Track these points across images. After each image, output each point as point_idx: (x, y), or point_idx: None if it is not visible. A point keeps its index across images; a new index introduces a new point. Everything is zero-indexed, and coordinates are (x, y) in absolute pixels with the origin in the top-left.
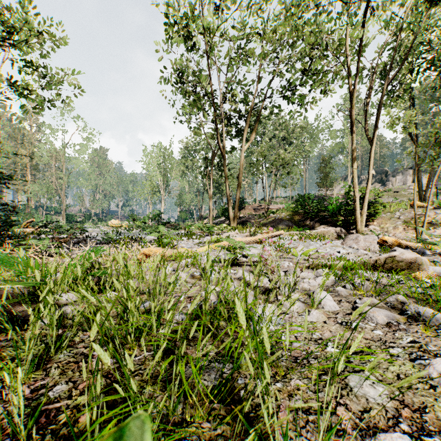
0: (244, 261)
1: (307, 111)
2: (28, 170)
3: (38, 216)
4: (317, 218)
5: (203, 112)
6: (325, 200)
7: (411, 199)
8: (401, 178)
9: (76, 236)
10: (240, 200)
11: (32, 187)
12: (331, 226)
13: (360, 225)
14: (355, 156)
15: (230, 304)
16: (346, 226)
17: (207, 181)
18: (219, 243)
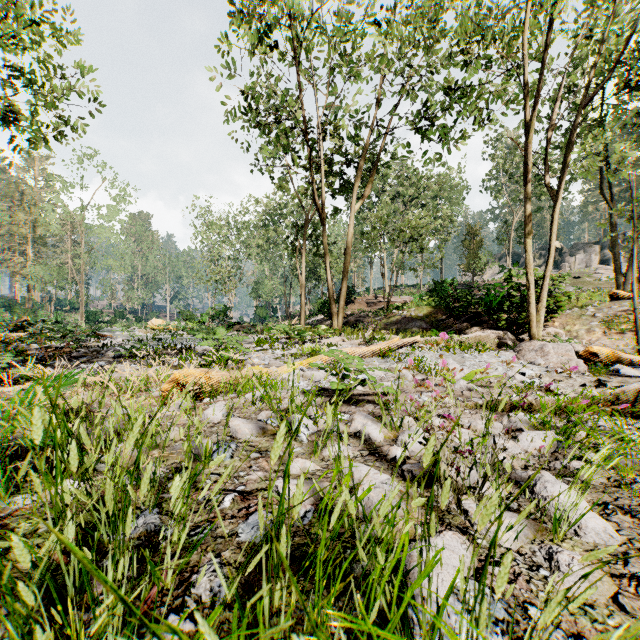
0: (360, 392)
1: (450, 152)
2: (29, 245)
3: (43, 314)
4: (465, 317)
5: (291, 154)
6: (479, 289)
7: (600, 288)
8: (583, 257)
9: (89, 345)
10: (347, 289)
11: (35, 269)
12: (488, 328)
13: (535, 327)
14: (527, 219)
15: (345, 525)
16: (511, 328)
17: (296, 260)
18: (315, 357)
